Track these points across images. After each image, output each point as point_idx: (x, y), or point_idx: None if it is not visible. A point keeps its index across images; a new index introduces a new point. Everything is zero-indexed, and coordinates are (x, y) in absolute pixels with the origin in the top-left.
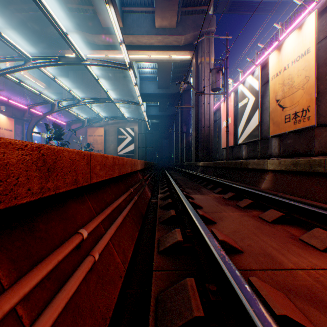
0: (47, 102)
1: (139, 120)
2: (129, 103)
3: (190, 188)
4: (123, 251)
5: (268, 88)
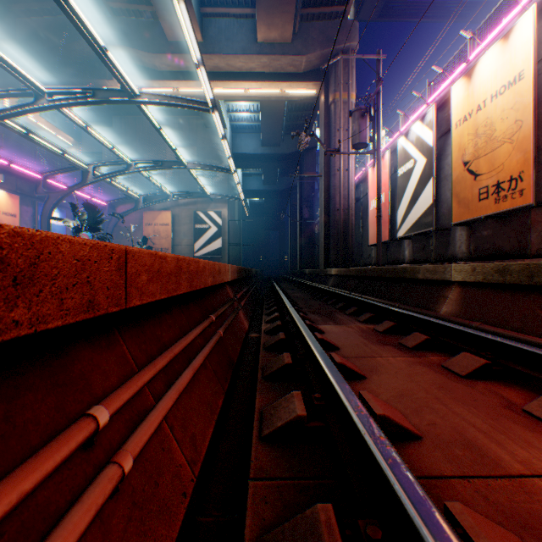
0: (75, 168)
1: (230, 198)
2: (213, 169)
3: (317, 313)
4: (192, 438)
5: (449, 143)
